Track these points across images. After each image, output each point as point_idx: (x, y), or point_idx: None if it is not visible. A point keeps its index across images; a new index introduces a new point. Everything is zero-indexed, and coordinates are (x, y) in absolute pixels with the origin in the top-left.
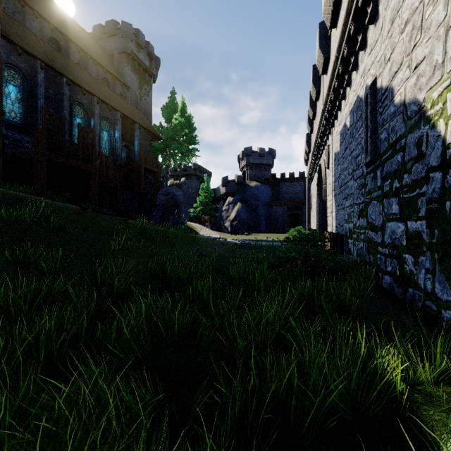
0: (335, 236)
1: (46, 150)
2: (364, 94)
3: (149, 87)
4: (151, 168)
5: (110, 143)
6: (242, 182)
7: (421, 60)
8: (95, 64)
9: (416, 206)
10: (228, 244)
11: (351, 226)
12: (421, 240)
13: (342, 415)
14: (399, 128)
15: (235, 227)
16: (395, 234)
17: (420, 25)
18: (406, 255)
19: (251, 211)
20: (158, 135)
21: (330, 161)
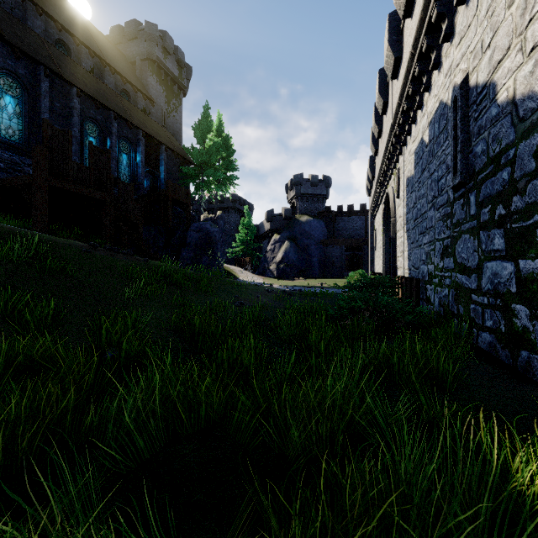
0: (408, 281)
1: (48, 174)
2: (451, 96)
3: (178, 102)
4: (181, 199)
5: (131, 168)
6: (291, 216)
7: None
8: (112, 72)
9: (534, 239)
10: (274, 291)
11: (431, 268)
12: None
13: None
14: (506, 135)
15: (282, 271)
16: (499, 277)
17: None
18: (517, 305)
19: (302, 251)
20: (190, 159)
21: (400, 187)
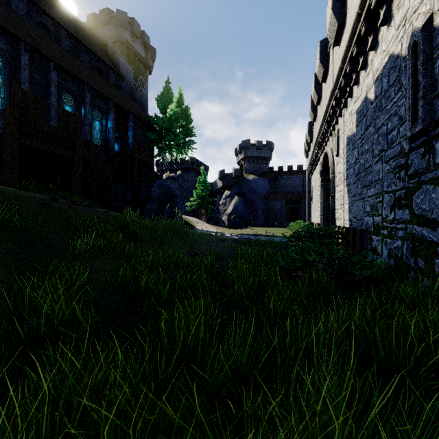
0: (349, 231)
1: (18, 133)
2: (409, 43)
3: (144, 78)
4: (146, 160)
5: (103, 133)
6: (240, 175)
7: None
8: (87, 52)
9: None
10: (226, 240)
11: (378, 220)
12: None
13: None
14: None
15: (232, 221)
16: None
17: None
18: None
19: (249, 204)
20: (154, 127)
21: (340, 146)
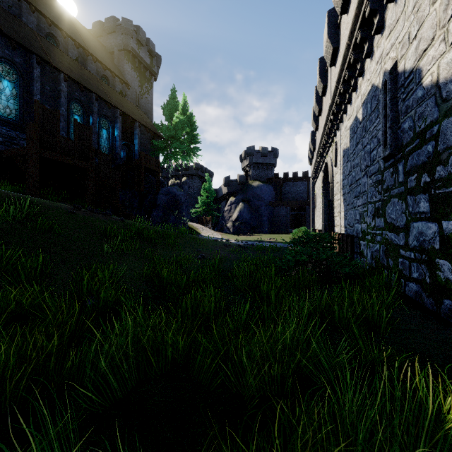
0: (344, 237)
1: (39, 146)
2: (382, 80)
3: (149, 85)
4: (152, 167)
5: (110, 141)
6: (245, 181)
7: None
8: (94, 61)
9: None
10: (231, 246)
11: (365, 227)
12: None
13: None
14: (430, 114)
15: (237, 228)
16: (424, 235)
17: None
18: (441, 260)
19: (254, 211)
20: (159, 134)
21: (337, 158)
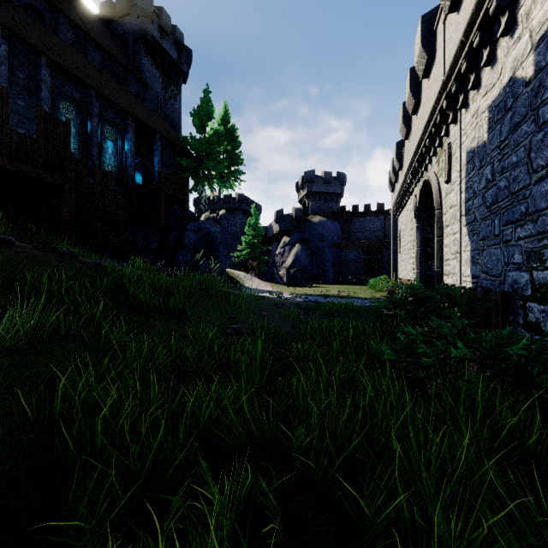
0: (476, 293)
1: None
2: None
3: (177, 89)
4: (176, 194)
5: (118, 158)
6: (302, 216)
7: None
8: (98, 48)
9: None
10: (286, 306)
11: (546, 276)
12: None
13: None
14: None
15: (292, 277)
16: None
17: None
18: None
19: (314, 254)
20: (189, 151)
21: (453, 168)
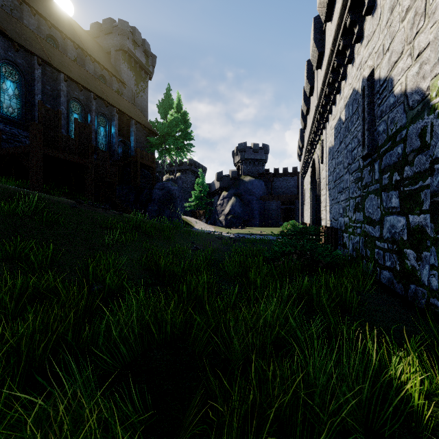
0: (329, 230)
1: (42, 144)
2: (361, 86)
3: (145, 84)
4: (147, 163)
5: (107, 138)
6: (237, 177)
7: (424, 47)
8: (92, 61)
9: (419, 199)
10: (223, 238)
11: (347, 220)
12: (424, 235)
13: (353, 434)
14: (400, 119)
15: (229, 221)
16: (395, 228)
17: (423, 11)
18: (408, 250)
19: (246, 205)
20: (154, 131)
21: (324, 155)
